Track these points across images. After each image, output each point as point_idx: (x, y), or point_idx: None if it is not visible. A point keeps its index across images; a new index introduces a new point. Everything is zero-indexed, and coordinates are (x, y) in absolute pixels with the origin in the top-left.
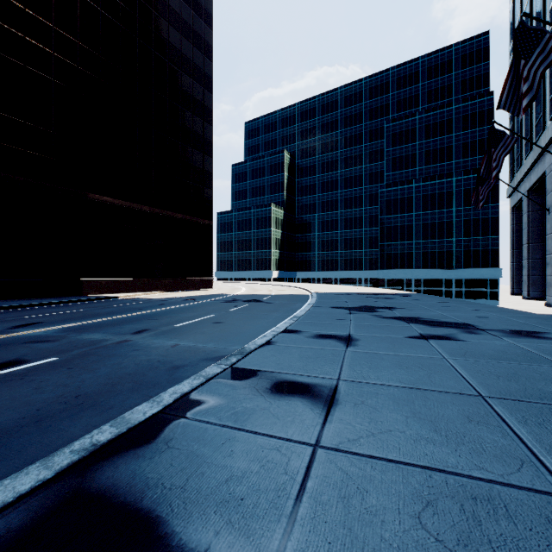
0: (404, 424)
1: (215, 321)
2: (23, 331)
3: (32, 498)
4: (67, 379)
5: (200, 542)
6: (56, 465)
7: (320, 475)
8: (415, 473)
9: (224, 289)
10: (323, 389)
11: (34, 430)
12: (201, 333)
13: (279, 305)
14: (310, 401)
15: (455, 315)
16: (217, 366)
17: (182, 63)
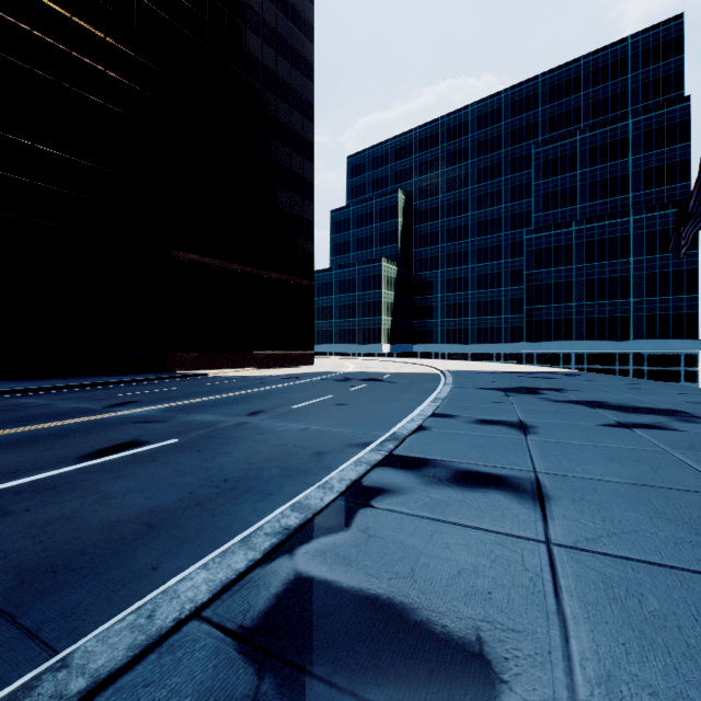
0: (650, 525)
1: (337, 402)
2: (124, 410)
3: (253, 576)
4: (203, 463)
5: (467, 632)
6: (258, 546)
7: (572, 574)
8: (694, 578)
9: (327, 366)
10: (522, 482)
11: (200, 513)
12: (328, 416)
13: (407, 385)
14: (512, 494)
15: (654, 399)
16: (375, 452)
17: (278, 88)
